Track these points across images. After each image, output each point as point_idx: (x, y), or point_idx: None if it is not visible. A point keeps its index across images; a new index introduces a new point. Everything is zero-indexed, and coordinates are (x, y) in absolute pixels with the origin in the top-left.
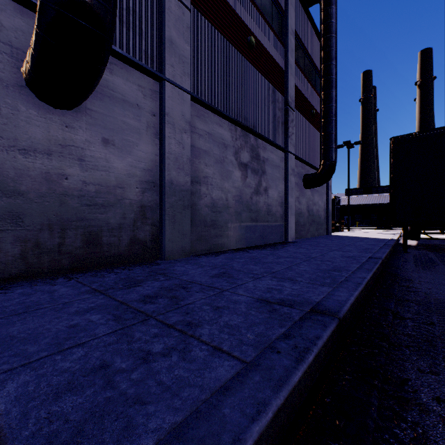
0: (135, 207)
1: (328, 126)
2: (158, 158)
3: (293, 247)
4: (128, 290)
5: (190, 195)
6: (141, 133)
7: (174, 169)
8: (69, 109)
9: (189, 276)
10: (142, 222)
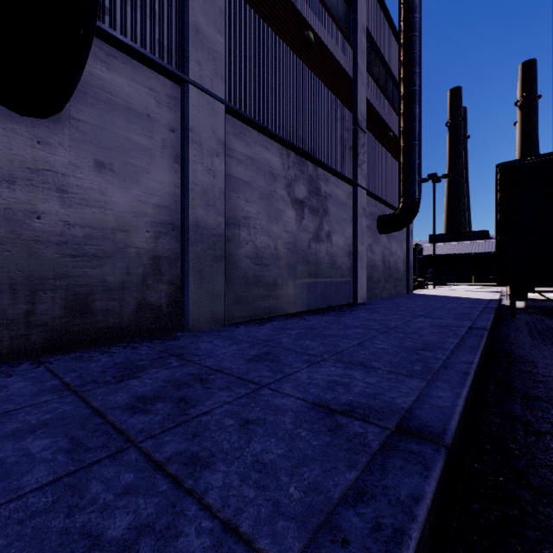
0: (144, 259)
1: (410, 152)
2: (178, 191)
3: (364, 312)
4: (117, 387)
5: (225, 242)
6: (154, 156)
7: (202, 206)
8: (42, 117)
9: (215, 359)
10: (155, 279)
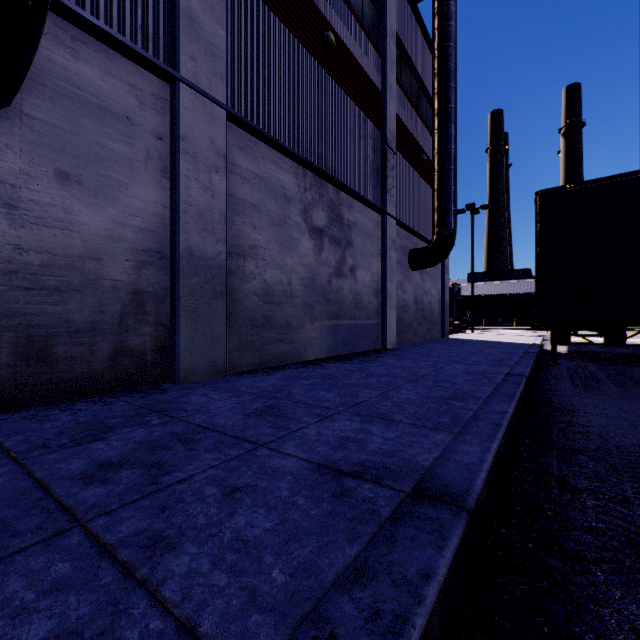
0: (123, 294)
1: (445, 178)
2: (167, 212)
3: (392, 358)
4: (73, 451)
5: (227, 276)
6: (135, 167)
7: (197, 231)
8: None
9: (207, 415)
10: (136, 319)
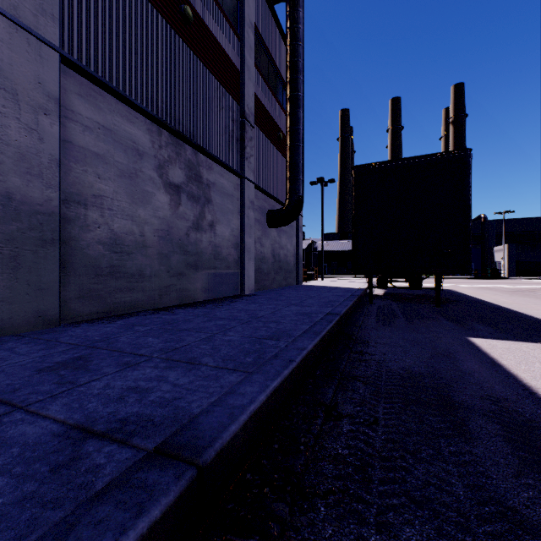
0: None
1: (295, 152)
2: None
3: (243, 303)
4: None
5: (63, 223)
6: None
7: (18, 173)
8: None
9: None
10: None
